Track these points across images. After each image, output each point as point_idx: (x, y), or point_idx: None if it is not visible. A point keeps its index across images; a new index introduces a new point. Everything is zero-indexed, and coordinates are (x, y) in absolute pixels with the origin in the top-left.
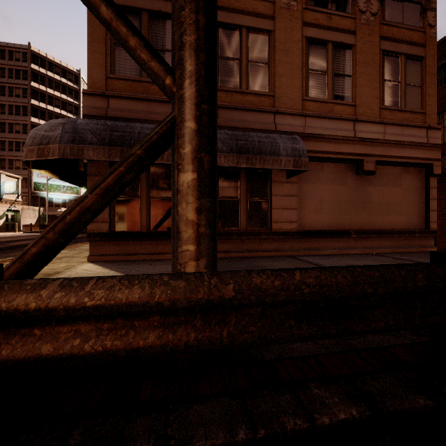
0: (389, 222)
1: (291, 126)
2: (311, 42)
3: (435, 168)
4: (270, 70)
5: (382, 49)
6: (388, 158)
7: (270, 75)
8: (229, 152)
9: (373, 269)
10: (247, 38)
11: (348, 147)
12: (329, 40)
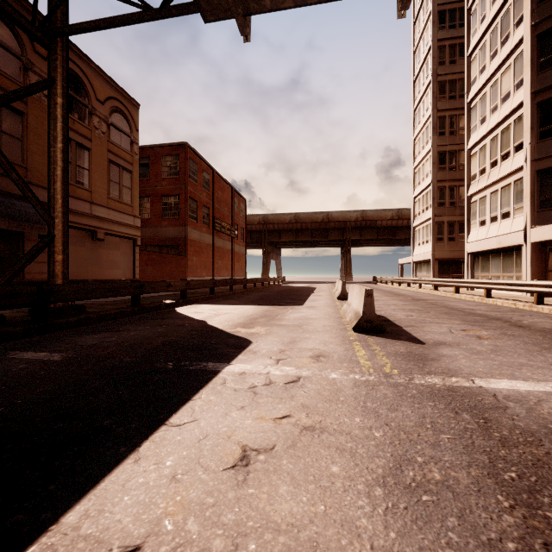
0: (113, 274)
1: (43, 197)
2: None
3: (138, 242)
4: (24, 146)
5: (109, 158)
6: (113, 232)
7: (24, 150)
8: (1, 217)
9: (121, 283)
10: (0, 110)
11: (87, 220)
12: (74, 139)
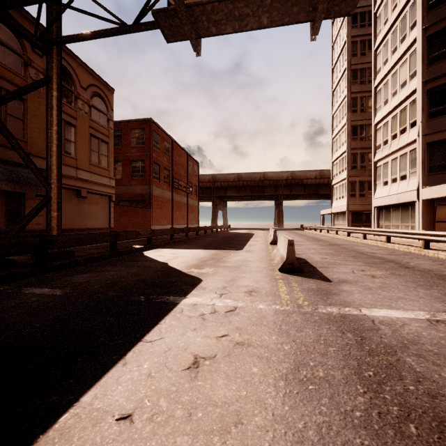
0: (93, 224)
1: (40, 164)
2: None
3: (113, 198)
4: (25, 125)
5: (90, 133)
6: (93, 191)
7: (25, 128)
8: (8, 181)
9: (101, 233)
10: None
11: (74, 182)
12: (63, 118)
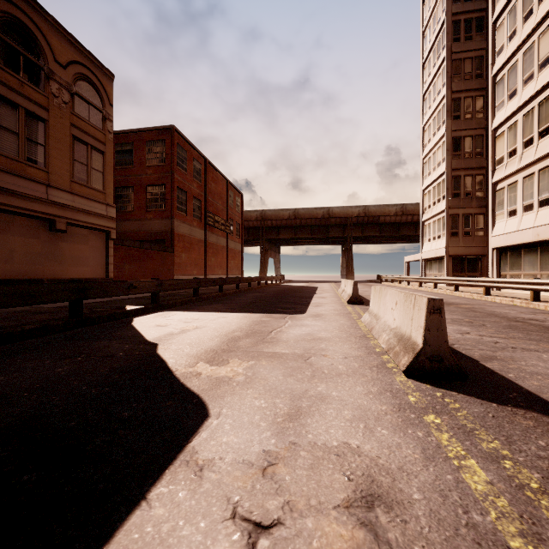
0: (79, 272)
1: None
2: (1, 98)
3: (113, 234)
4: None
5: (73, 134)
6: (78, 222)
7: None
8: None
9: (45, 284)
10: None
11: (42, 207)
12: (22, 105)
